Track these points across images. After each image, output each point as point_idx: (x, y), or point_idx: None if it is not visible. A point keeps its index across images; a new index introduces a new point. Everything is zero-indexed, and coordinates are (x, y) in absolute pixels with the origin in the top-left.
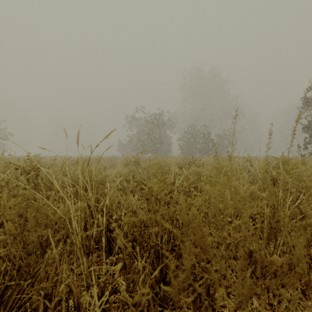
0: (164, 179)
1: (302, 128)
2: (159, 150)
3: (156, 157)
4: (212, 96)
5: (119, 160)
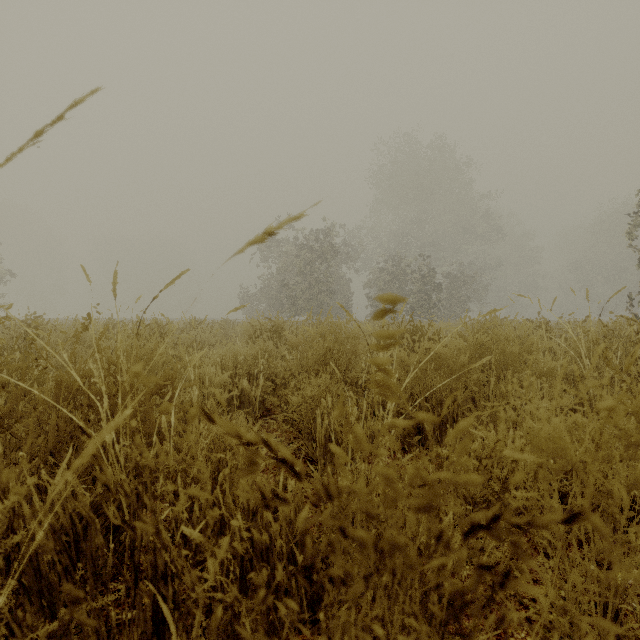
0: (344, 374)
1: (639, 259)
2: (326, 307)
3: (320, 321)
4: (437, 194)
5: (238, 327)
